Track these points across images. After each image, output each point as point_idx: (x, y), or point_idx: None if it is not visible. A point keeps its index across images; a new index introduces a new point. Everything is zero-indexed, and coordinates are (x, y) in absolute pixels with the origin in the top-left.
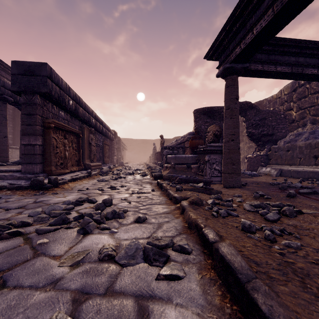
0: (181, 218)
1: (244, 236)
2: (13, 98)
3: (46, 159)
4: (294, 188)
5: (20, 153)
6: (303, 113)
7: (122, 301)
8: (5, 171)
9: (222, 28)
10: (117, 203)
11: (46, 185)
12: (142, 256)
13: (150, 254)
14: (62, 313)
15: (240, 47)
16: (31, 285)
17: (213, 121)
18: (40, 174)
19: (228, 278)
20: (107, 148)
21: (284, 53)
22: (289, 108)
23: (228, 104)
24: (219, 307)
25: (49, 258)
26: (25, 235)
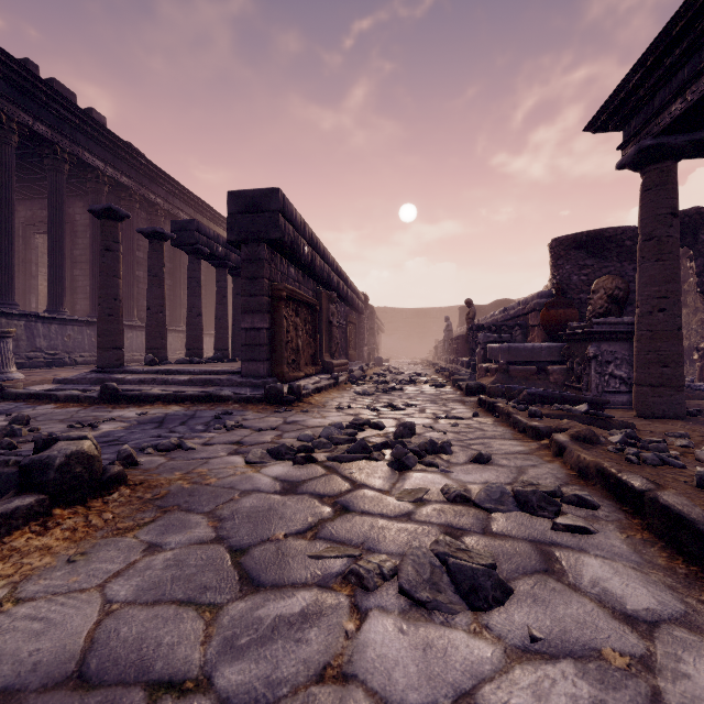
0: (558, 462)
1: (703, 494)
2: (209, 249)
3: (275, 353)
4: None
5: (215, 342)
6: None
7: (512, 543)
8: (216, 373)
9: (635, 65)
10: (421, 432)
11: (287, 397)
12: (514, 504)
13: (532, 499)
14: (448, 537)
15: (684, 100)
16: (379, 514)
17: (601, 264)
18: (267, 378)
19: (679, 535)
20: (353, 330)
21: None
22: None
23: (650, 229)
24: (665, 567)
25: (376, 491)
26: (319, 462)
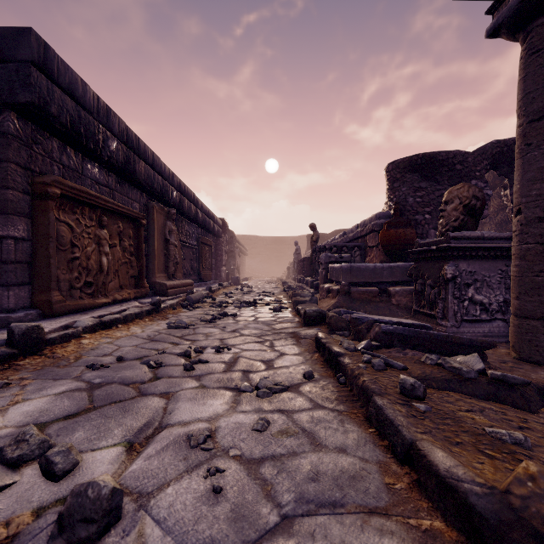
0: None
1: None
2: None
3: (39, 273)
4: None
5: None
6: None
7: None
8: None
9: None
10: (158, 484)
11: None
12: None
13: None
14: None
15: None
16: None
17: (434, 187)
18: (17, 311)
19: None
20: (207, 251)
21: None
22: None
23: (540, 103)
24: None
25: None
26: None
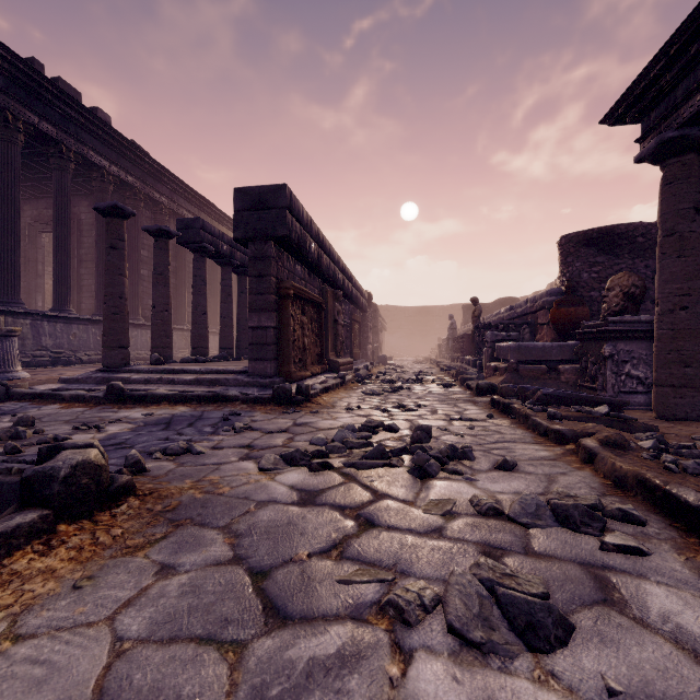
0: (589, 469)
1: None
2: (214, 247)
3: (282, 352)
4: None
5: (220, 340)
6: None
7: (560, 566)
8: (223, 372)
9: (657, 53)
10: (437, 435)
11: (296, 398)
12: (552, 518)
13: (574, 514)
14: (490, 559)
15: None
16: (407, 529)
17: (612, 261)
18: (274, 378)
19: None
20: (357, 328)
21: None
22: None
23: (671, 224)
24: None
25: (400, 502)
26: (335, 469)
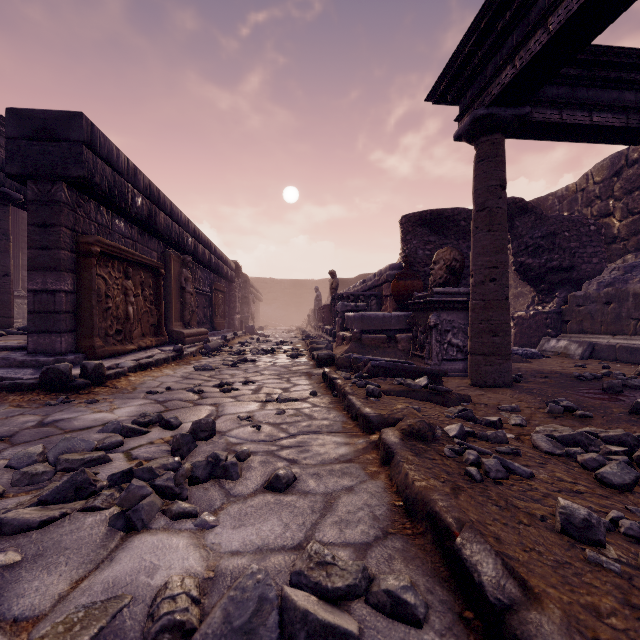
0: (384, 476)
1: (577, 557)
2: (23, 195)
3: (83, 322)
4: (639, 390)
5: None
6: (637, 223)
7: None
8: None
9: (471, 26)
10: (228, 429)
11: (74, 382)
12: (275, 634)
13: (300, 639)
14: None
15: (513, 66)
16: None
17: (442, 241)
18: (68, 355)
19: None
20: (220, 297)
21: (610, 82)
22: (605, 212)
23: (482, 199)
24: None
25: None
26: None
